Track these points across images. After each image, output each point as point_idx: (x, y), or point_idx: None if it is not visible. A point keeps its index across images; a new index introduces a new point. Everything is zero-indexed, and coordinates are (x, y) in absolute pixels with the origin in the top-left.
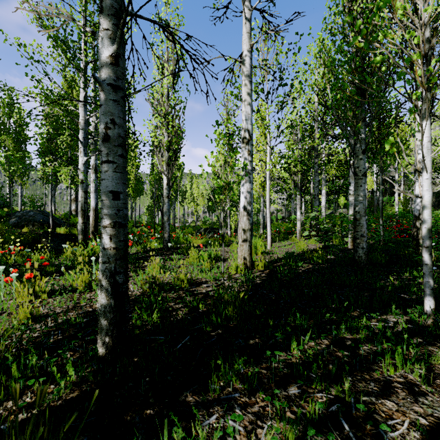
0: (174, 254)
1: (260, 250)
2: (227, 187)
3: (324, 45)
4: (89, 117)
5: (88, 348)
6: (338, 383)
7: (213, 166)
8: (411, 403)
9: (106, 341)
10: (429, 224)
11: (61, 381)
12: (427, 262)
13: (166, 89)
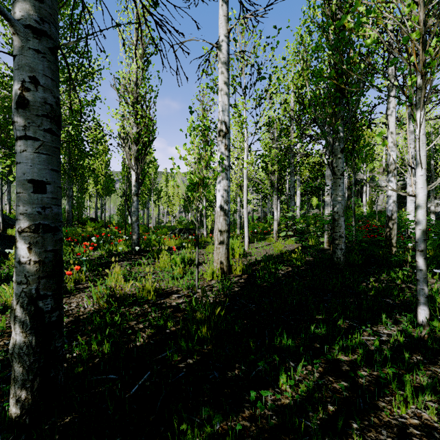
0: (144, 258)
1: (238, 252)
2: (202, 183)
3: (302, 40)
4: None
5: None
6: (343, 436)
7: (185, 158)
8: None
9: (23, 396)
10: (424, 225)
11: None
12: (421, 268)
13: (134, 74)
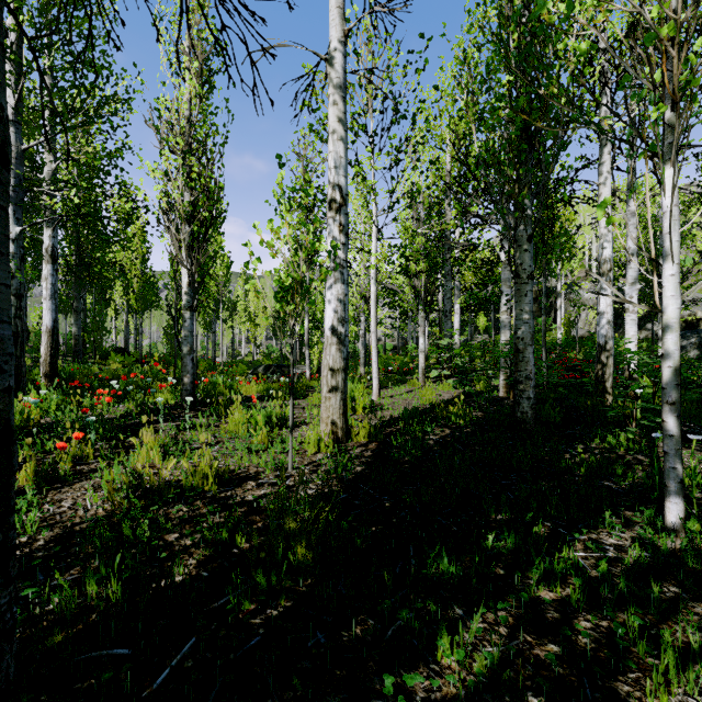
0: (203, 415)
1: (361, 404)
2: (300, 288)
3: (466, 57)
4: (25, 147)
5: None
6: None
7: (271, 244)
8: None
9: None
10: (676, 360)
11: None
12: (672, 433)
13: (185, 103)
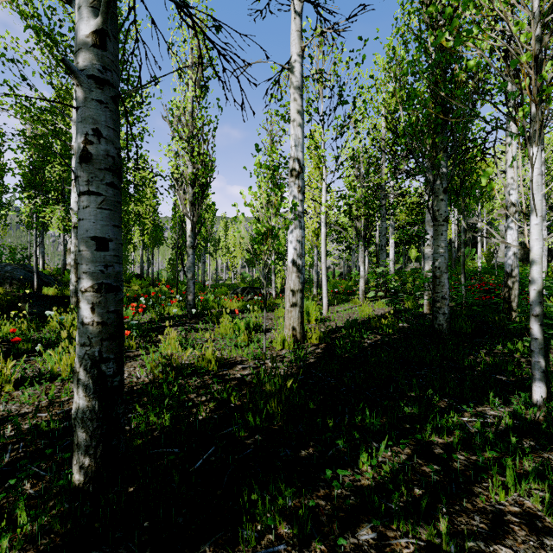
0: (201, 322)
1: (314, 317)
2: (271, 234)
3: (395, 53)
4: None
5: (54, 478)
6: (429, 519)
7: (251, 205)
8: (536, 549)
9: (86, 463)
10: (539, 285)
11: (2, 539)
12: (536, 336)
13: (189, 103)
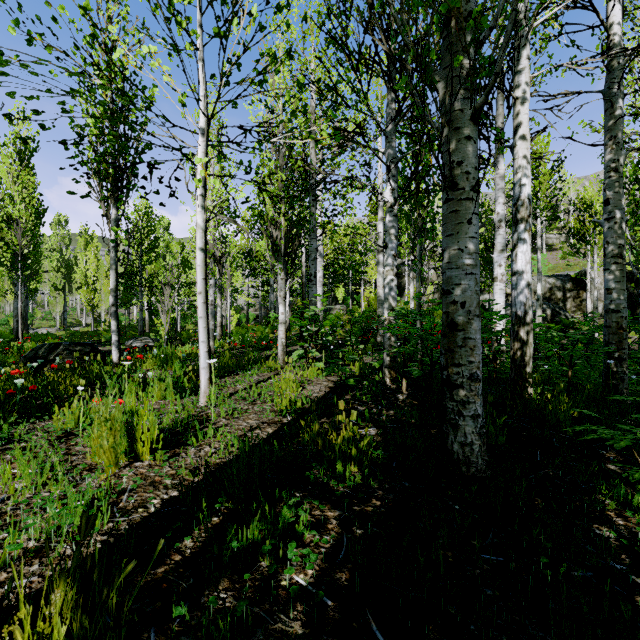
0: None
1: (148, 442)
2: None
3: None
4: None
5: None
6: None
7: None
8: None
9: None
10: None
11: None
12: None
13: None
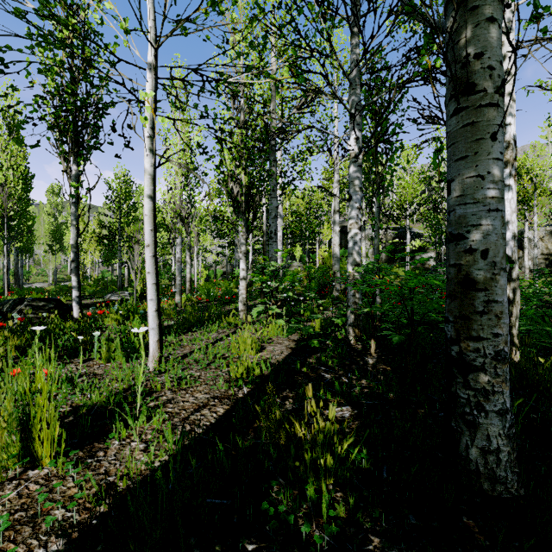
0: None
1: (48, 442)
2: None
3: None
4: None
5: None
6: None
7: None
8: None
9: None
10: None
11: None
12: None
13: None
